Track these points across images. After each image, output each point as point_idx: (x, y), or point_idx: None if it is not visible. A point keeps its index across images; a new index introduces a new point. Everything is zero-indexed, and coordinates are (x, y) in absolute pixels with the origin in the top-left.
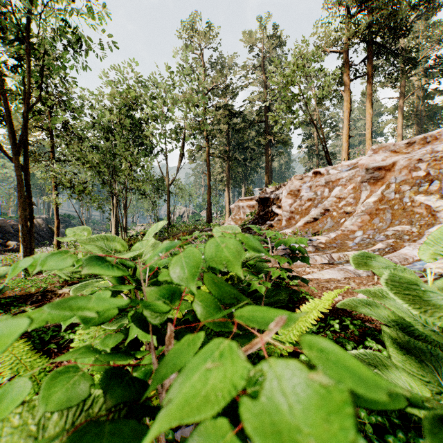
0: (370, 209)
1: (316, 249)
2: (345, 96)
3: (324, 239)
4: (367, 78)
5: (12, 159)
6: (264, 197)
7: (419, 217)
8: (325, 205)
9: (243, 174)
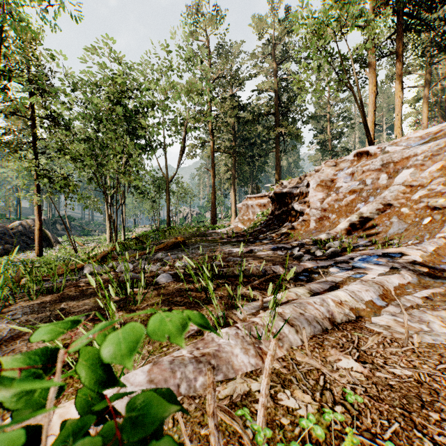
0: None
1: (419, 277)
2: (370, 78)
3: (416, 254)
4: (397, 56)
5: None
6: (281, 192)
7: None
8: (386, 198)
9: (250, 173)
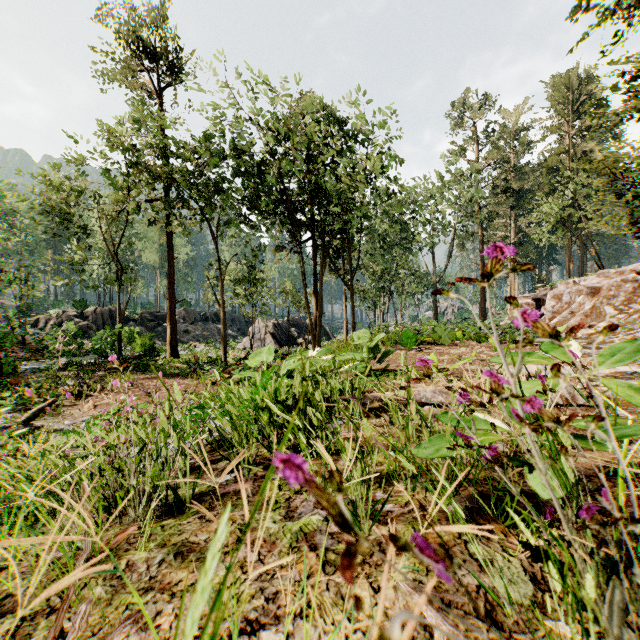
0: (586, 312)
1: None
2: None
3: None
4: None
5: (344, 281)
6: (536, 298)
7: (601, 317)
8: (571, 308)
9: None
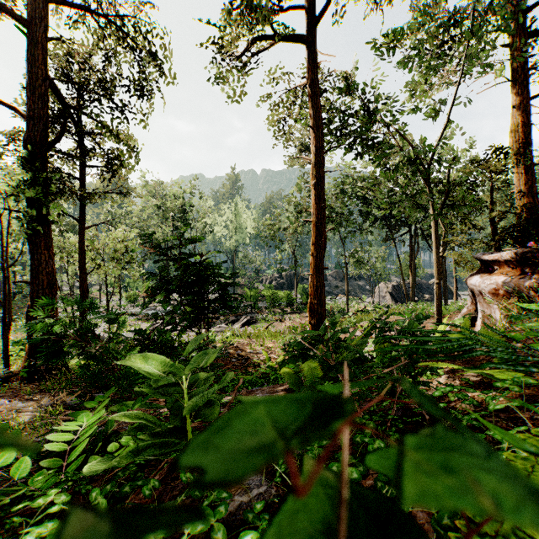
0: None
1: None
2: None
3: None
4: None
5: None
6: None
7: None
8: None
9: None
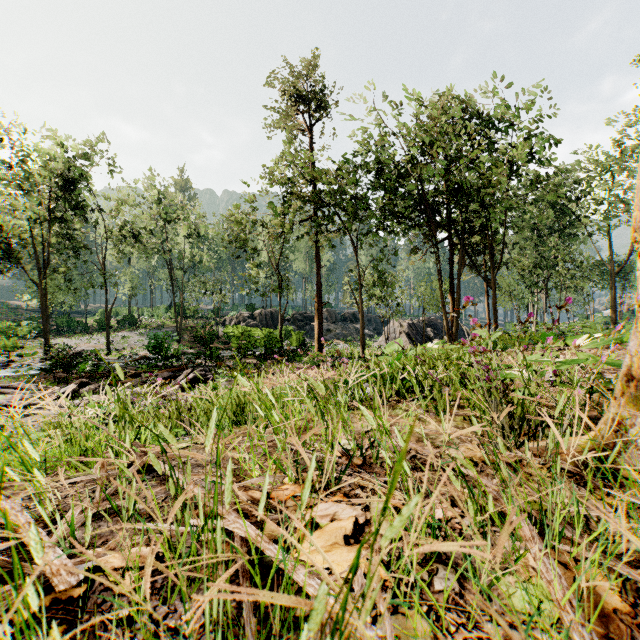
0: None
1: None
2: None
3: None
4: None
5: (484, 279)
6: None
7: None
8: None
9: None
